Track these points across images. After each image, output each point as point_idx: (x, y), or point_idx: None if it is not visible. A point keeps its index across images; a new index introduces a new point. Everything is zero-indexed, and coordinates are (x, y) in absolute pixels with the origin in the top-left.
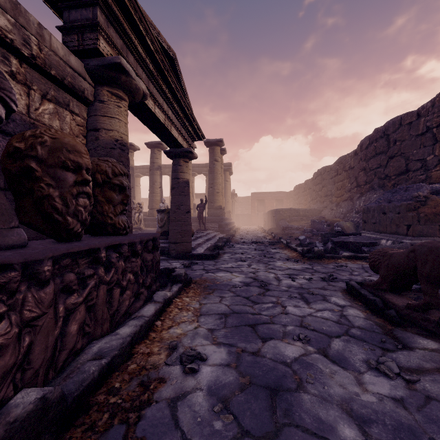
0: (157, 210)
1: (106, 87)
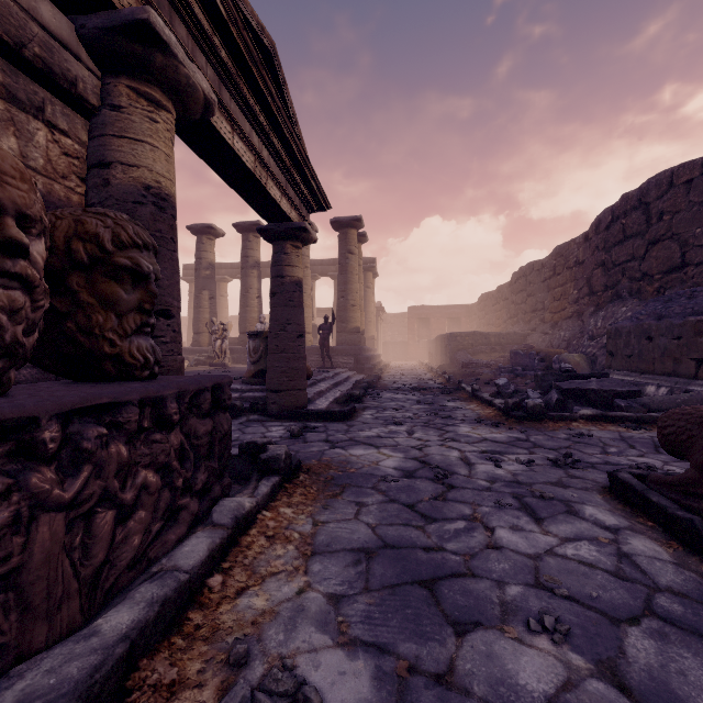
0: (248, 333)
1: (125, 79)
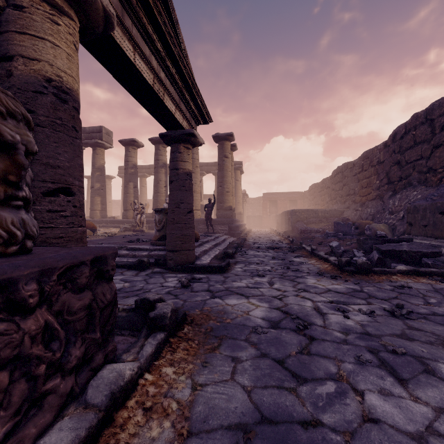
0: (155, 209)
1: None
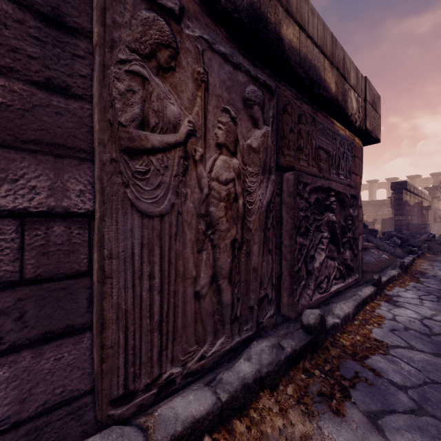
0: None
1: (434, 199)
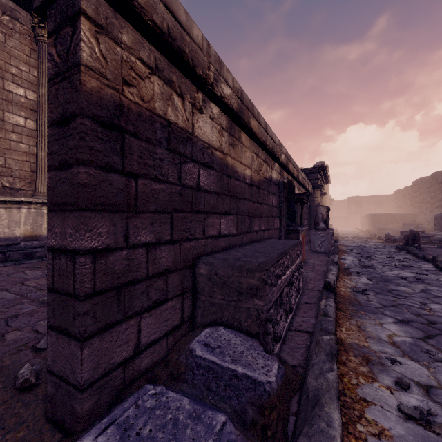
0: None
1: (316, 189)
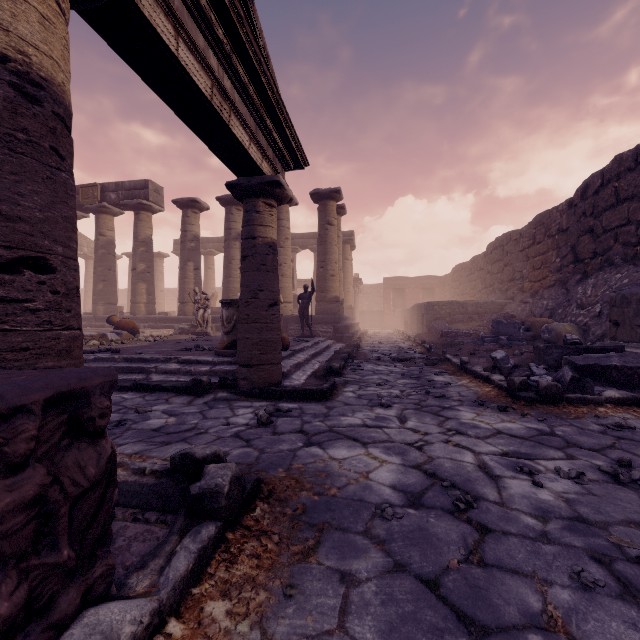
0: (221, 301)
1: None
